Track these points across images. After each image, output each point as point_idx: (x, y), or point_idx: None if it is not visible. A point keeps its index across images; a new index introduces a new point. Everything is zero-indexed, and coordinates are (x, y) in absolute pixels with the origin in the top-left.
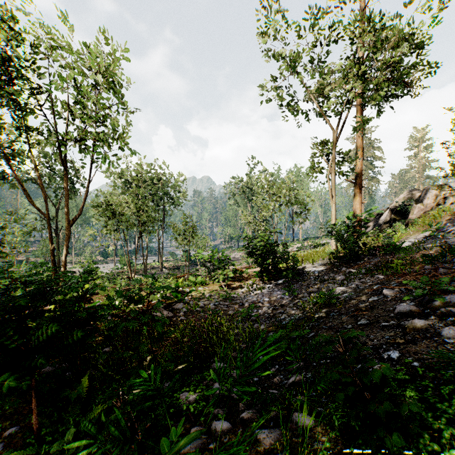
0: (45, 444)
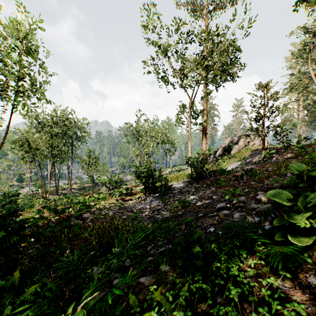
0: None
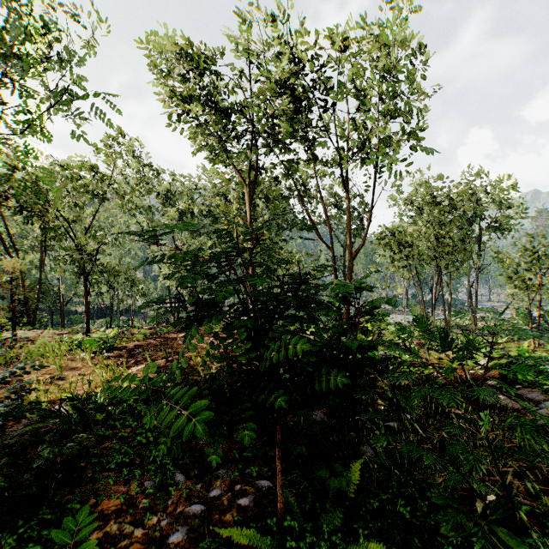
0: None
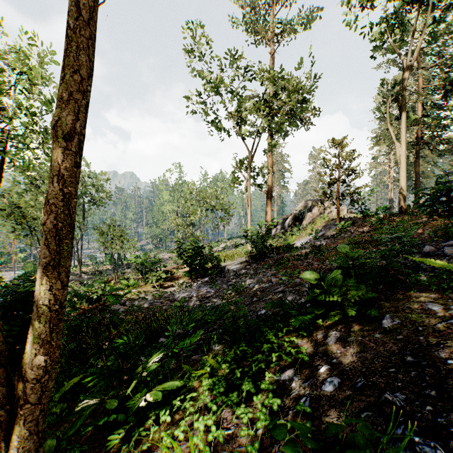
0: None
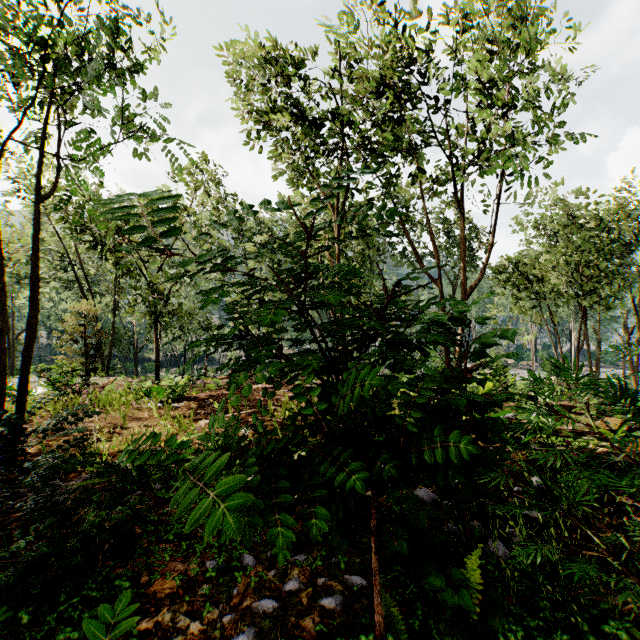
0: None
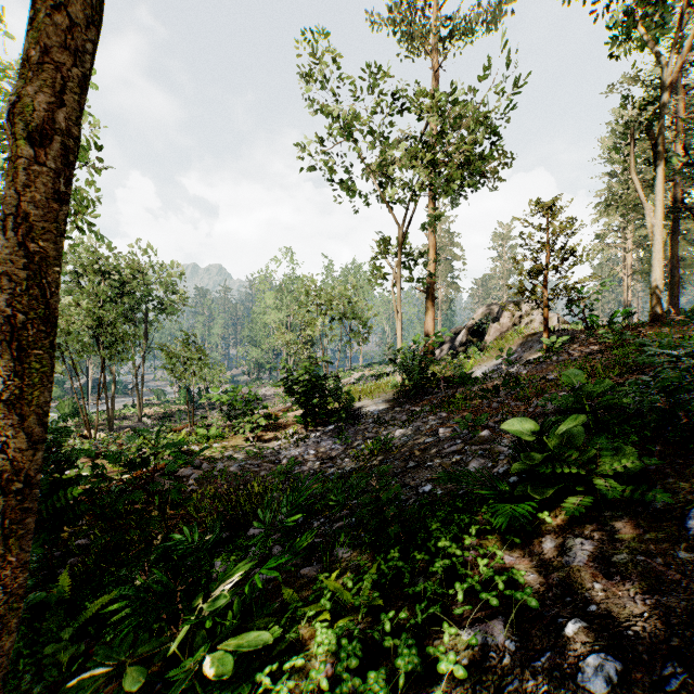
0: (23, 658)
